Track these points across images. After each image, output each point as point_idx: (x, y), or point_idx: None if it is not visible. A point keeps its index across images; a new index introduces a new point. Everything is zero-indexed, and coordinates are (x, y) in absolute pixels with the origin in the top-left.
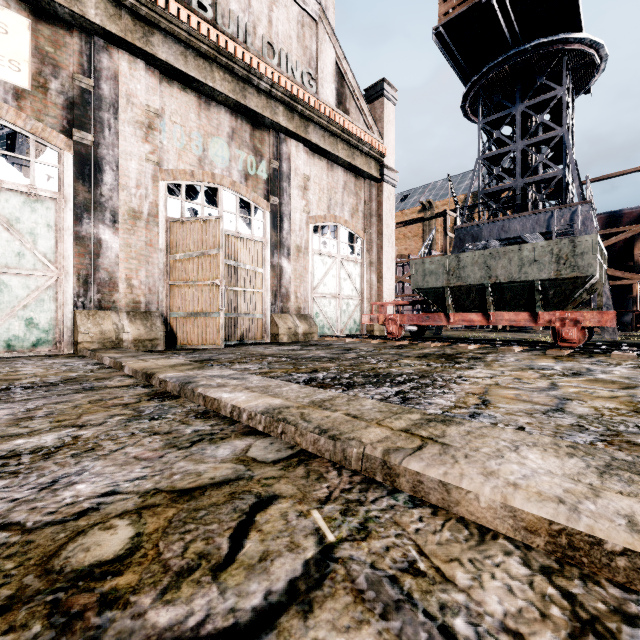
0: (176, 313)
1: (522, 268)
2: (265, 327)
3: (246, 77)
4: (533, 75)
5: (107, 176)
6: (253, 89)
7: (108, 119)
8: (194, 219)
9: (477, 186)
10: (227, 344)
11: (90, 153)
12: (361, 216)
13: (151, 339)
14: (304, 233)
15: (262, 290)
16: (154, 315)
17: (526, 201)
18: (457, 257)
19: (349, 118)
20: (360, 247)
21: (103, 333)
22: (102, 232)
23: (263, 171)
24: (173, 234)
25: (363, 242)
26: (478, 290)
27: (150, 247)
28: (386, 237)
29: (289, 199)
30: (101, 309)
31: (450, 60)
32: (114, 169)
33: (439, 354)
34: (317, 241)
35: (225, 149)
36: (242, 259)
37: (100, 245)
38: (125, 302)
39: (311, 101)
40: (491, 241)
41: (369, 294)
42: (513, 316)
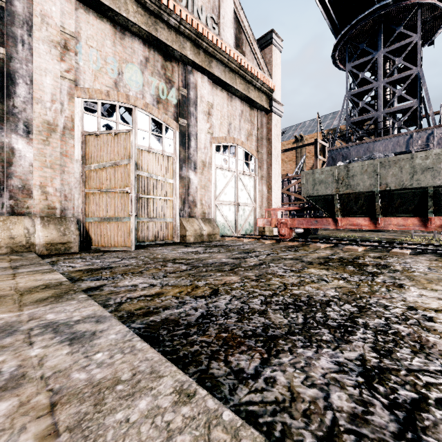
0: (91, 218)
1: (414, 175)
2: (175, 229)
3: (157, 12)
4: (392, 26)
5: (20, 89)
6: (164, 24)
7: (21, 35)
8: (107, 132)
9: (336, 124)
10: (140, 245)
11: (2, 66)
12: (254, 139)
13: (64, 242)
14: (208, 151)
15: (172, 198)
16: (69, 220)
17: (388, 127)
18: (346, 167)
19: (245, 58)
20: (253, 164)
21: (12, 238)
22: (15, 141)
23: (173, 97)
24: (88, 146)
25: (256, 160)
26: (367, 197)
27: (66, 157)
28: (274, 156)
29: (195, 122)
30: (14, 214)
31: (325, 15)
32: (28, 83)
33: (338, 259)
34: (219, 158)
35: (139, 75)
36: (154, 171)
37: (12, 154)
38: (39, 208)
39: (214, 39)
40: (375, 153)
41: (261, 202)
42: (401, 221)
